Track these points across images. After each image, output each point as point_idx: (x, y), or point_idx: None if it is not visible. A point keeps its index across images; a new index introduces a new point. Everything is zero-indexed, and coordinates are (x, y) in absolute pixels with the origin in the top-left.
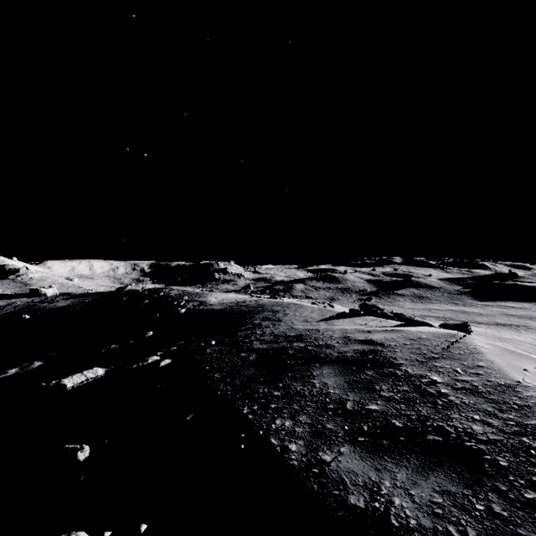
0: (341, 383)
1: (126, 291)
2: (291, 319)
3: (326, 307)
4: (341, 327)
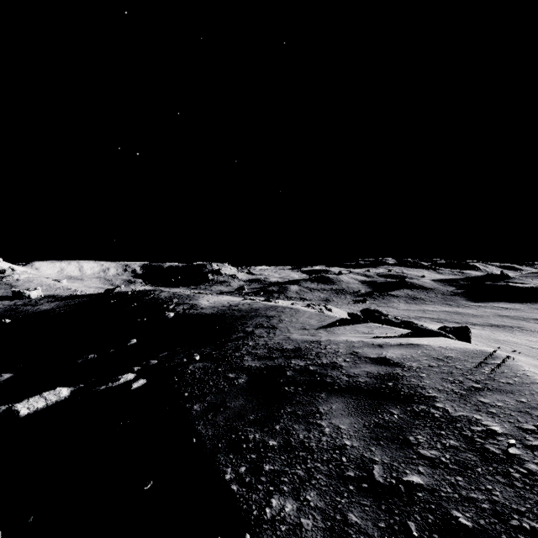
0: (359, 429)
1: (114, 293)
2: (287, 326)
3: (321, 310)
4: (344, 337)
